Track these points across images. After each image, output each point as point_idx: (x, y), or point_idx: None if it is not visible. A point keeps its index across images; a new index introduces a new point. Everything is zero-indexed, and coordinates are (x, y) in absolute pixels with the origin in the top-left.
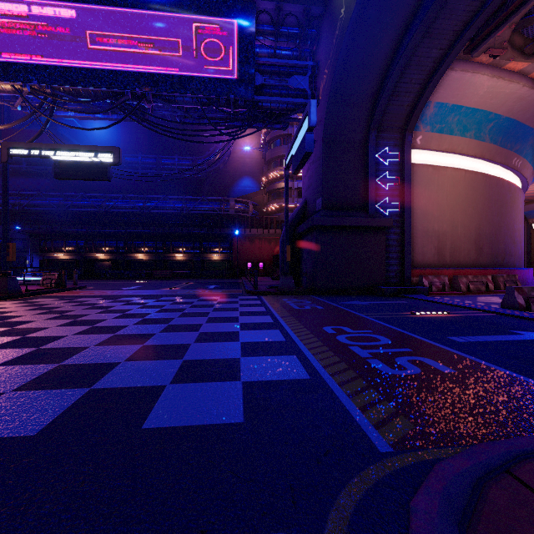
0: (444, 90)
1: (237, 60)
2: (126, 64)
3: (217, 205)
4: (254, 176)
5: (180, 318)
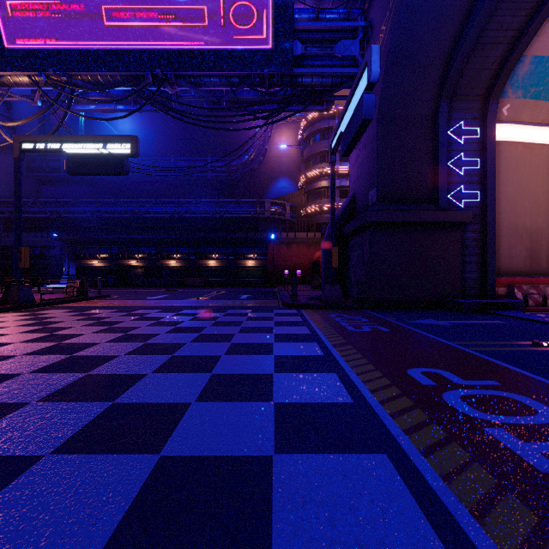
0: (547, 37)
1: (272, 25)
2: (145, 41)
3: (251, 208)
4: (291, 176)
5: (193, 343)
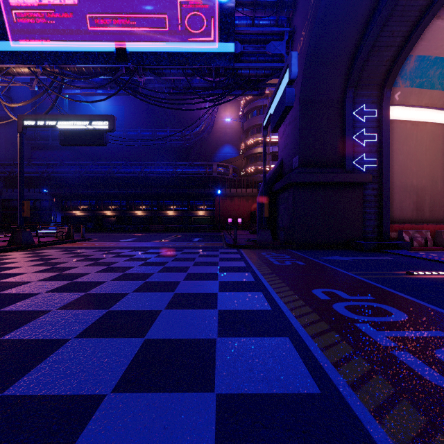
0: (427, 42)
1: (218, 30)
2: (120, 42)
3: (202, 169)
4: (233, 144)
5: (159, 273)
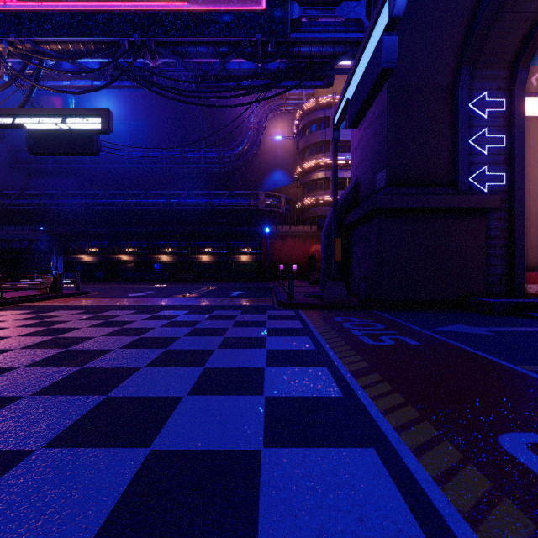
0: None
1: None
2: (120, 1)
3: (245, 200)
4: (286, 169)
5: (149, 369)
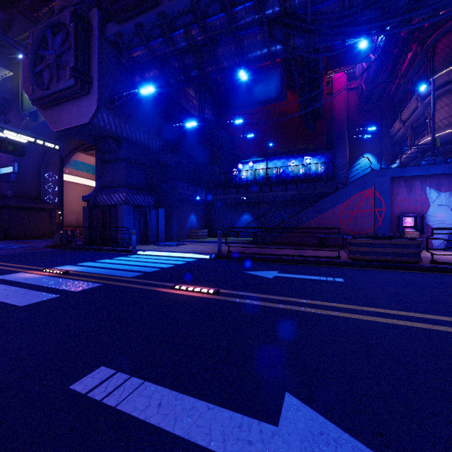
0: (77, 157)
1: None
2: None
3: None
4: None
5: None
